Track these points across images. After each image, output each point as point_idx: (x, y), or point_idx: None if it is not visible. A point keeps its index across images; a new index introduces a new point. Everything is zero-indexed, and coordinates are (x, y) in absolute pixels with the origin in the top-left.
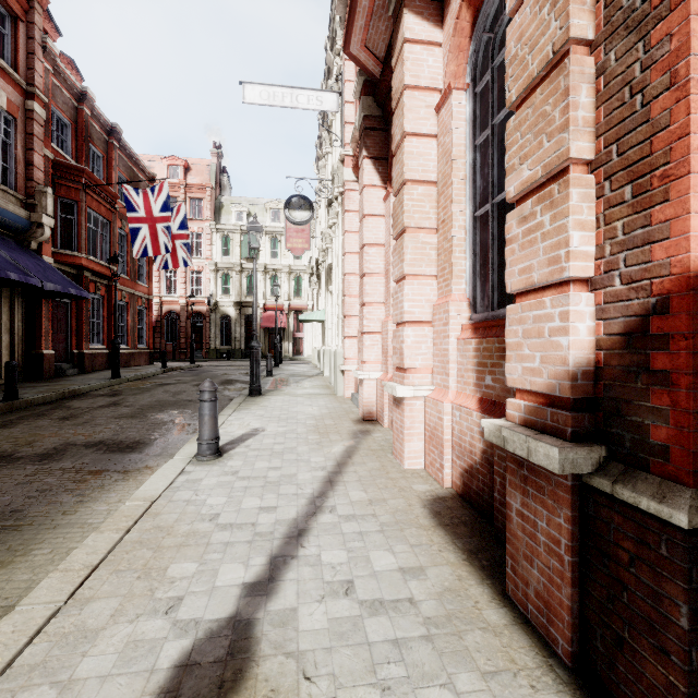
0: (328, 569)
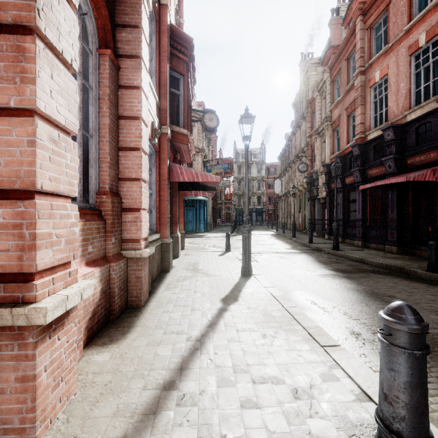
0: (199, 313)
